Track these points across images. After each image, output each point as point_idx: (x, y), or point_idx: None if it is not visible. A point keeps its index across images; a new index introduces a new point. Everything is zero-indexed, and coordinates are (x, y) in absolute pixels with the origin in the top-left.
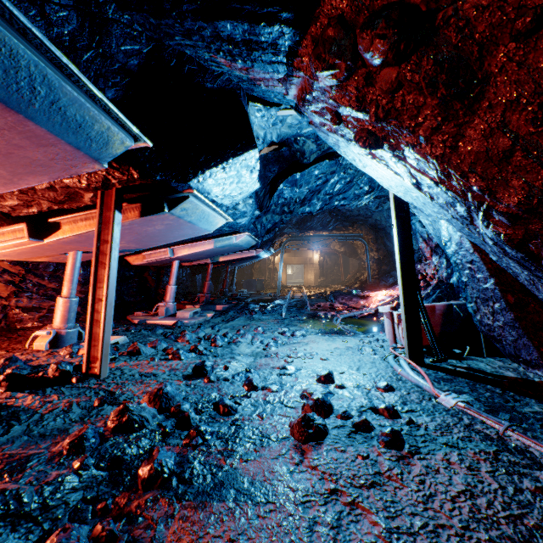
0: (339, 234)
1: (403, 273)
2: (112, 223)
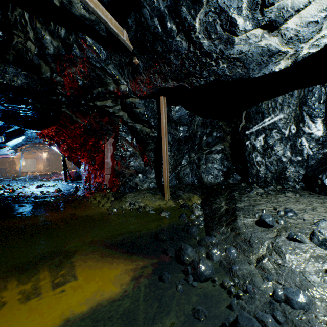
0: None
1: (64, 164)
2: None
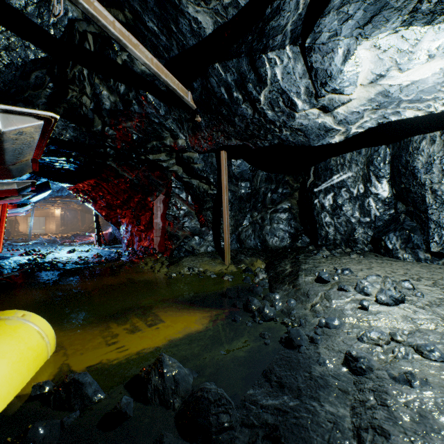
0: (78, 200)
1: (96, 224)
2: (7, 211)
